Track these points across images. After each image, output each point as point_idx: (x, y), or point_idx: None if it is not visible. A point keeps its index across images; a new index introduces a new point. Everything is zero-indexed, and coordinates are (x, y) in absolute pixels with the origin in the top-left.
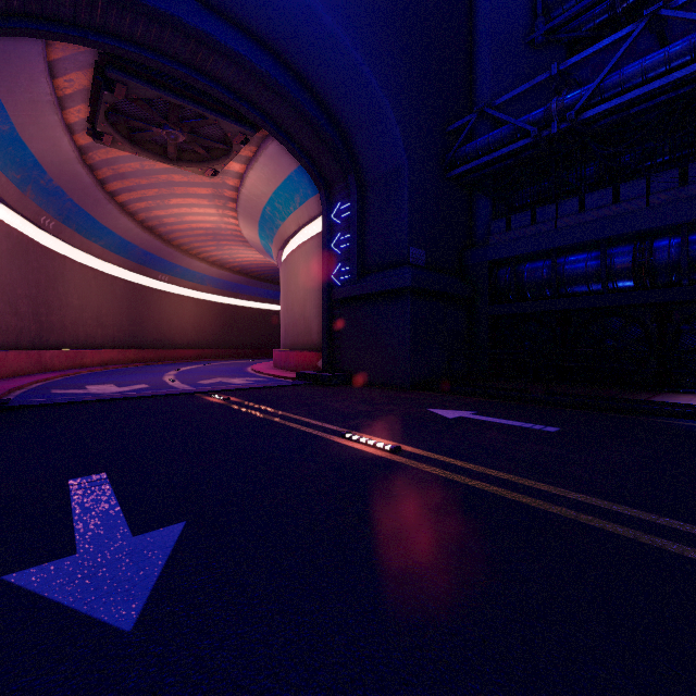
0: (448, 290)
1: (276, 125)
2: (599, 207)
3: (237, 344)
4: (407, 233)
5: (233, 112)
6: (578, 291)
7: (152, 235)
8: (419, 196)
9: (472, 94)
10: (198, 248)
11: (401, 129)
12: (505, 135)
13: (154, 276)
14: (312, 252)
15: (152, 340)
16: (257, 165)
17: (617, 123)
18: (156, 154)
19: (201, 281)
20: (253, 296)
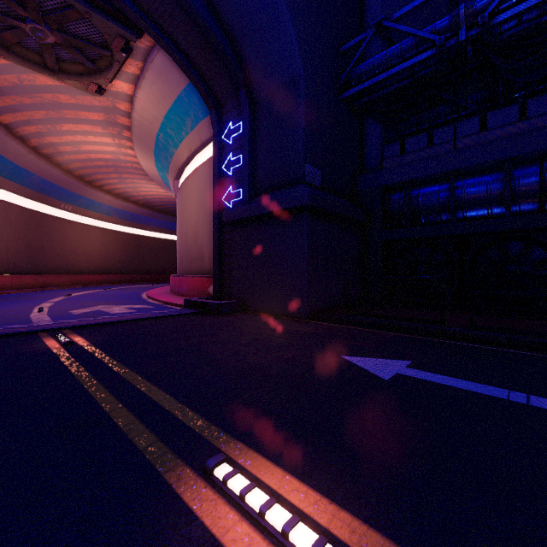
0: (345, 213)
1: (159, 28)
2: (503, 125)
3: (143, 270)
4: (302, 148)
5: (107, 6)
6: (475, 215)
7: (49, 163)
8: (314, 111)
9: (363, 22)
10: (101, 180)
11: (297, 34)
12: (404, 49)
13: (56, 205)
14: (204, 178)
15: (54, 266)
16: (144, 83)
17: (525, 34)
18: (27, 61)
19: (107, 212)
20: (158, 227)
